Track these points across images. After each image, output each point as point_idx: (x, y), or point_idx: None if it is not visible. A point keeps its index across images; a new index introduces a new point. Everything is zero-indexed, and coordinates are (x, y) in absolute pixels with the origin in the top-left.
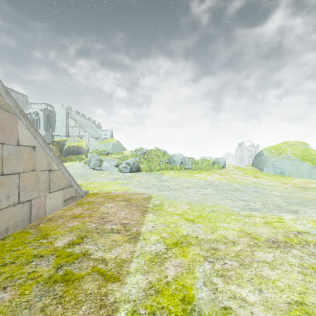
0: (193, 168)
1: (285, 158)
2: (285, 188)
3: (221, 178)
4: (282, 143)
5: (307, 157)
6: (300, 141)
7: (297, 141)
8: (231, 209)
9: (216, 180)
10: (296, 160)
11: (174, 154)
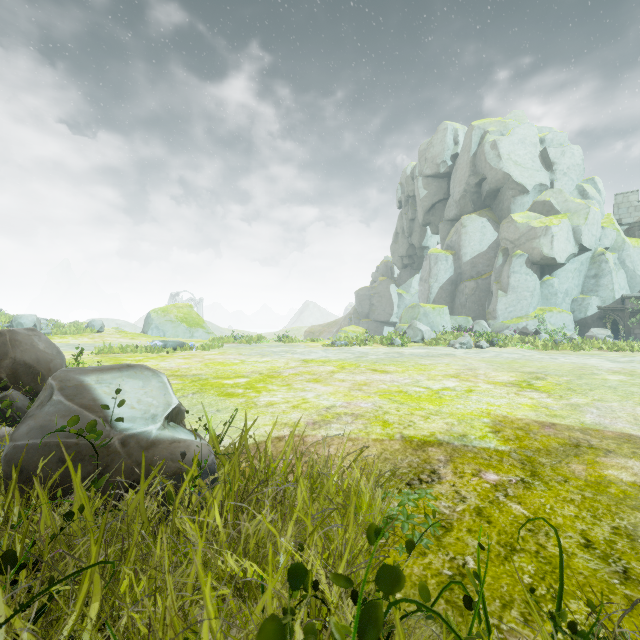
0: (54, 333)
1: (168, 320)
2: (140, 343)
3: (90, 341)
4: (171, 305)
5: (187, 319)
6: (188, 304)
7: (185, 304)
8: (73, 351)
9: (80, 343)
10: (177, 322)
11: (20, 315)
